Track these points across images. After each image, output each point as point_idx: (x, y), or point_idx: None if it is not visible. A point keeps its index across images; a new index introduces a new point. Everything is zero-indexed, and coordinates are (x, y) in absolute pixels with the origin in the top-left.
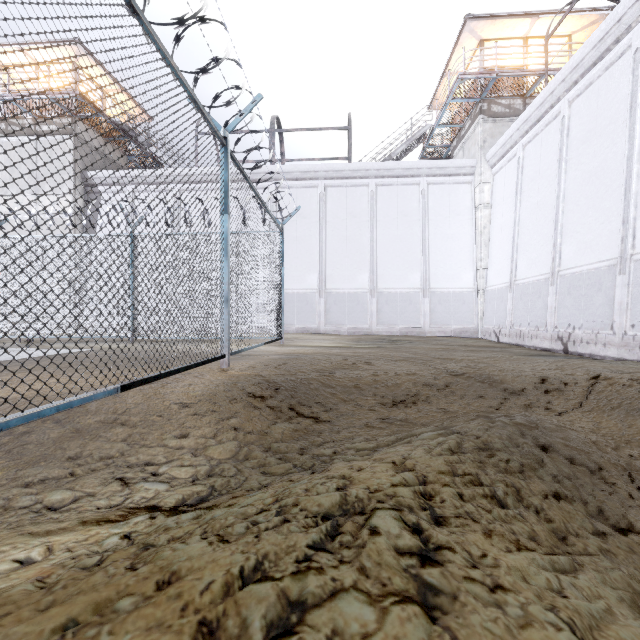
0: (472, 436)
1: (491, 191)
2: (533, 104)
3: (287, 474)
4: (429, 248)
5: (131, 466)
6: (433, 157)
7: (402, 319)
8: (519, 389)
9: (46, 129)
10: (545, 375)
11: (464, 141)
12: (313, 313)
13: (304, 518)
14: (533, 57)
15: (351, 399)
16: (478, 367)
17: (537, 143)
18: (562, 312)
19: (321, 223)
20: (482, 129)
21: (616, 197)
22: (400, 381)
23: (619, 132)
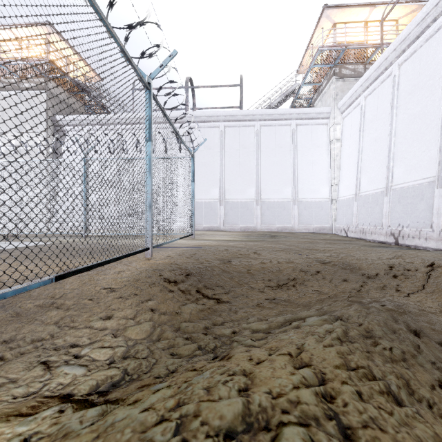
0: (354, 324)
1: (341, 130)
2: (372, 67)
3: (192, 356)
4: (297, 170)
5: (57, 348)
6: (300, 106)
7: (278, 220)
8: (373, 274)
9: (27, 86)
10: (391, 263)
11: (322, 95)
12: (215, 216)
13: (205, 438)
14: (371, 35)
15: (245, 282)
16: (340, 257)
17: (375, 95)
18: (394, 215)
19: (221, 152)
20: (335, 86)
21: (434, 132)
22: (282, 268)
23: (436, 85)
